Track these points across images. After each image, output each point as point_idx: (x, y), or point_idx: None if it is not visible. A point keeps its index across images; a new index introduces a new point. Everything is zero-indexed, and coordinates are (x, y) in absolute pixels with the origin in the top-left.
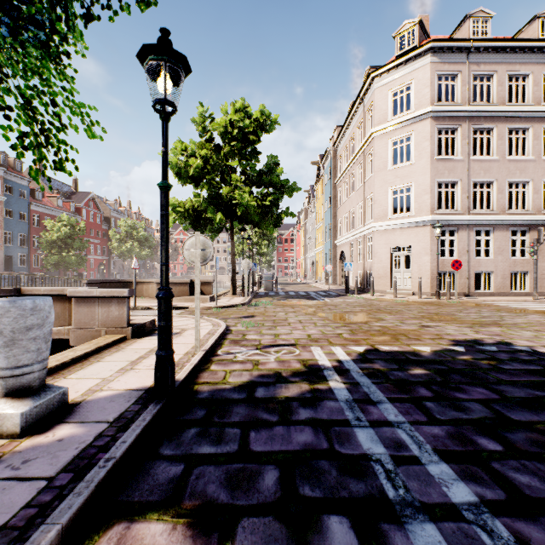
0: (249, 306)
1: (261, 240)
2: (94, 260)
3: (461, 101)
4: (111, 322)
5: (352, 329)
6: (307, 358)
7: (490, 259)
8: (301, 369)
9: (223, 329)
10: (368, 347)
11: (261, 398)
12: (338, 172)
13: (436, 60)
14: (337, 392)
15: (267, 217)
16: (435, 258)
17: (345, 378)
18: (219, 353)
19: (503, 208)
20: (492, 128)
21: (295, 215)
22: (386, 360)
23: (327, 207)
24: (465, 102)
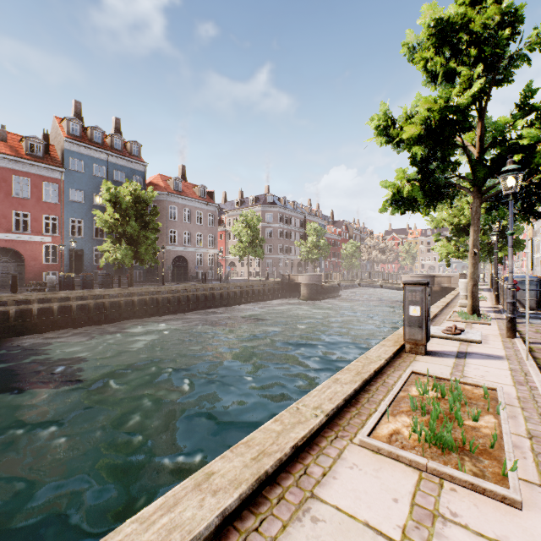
0: None
1: None
2: None
3: None
4: None
5: None
6: None
7: None
8: None
9: None
10: None
11: None
12: None
13: None
14: None
15: None
16: None
17: None
18: None
19: None
20: None
21: None
22: None
23: None
24: None
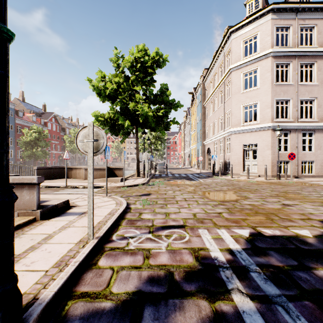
0: (148, 185)
1: (156, 141)
2: (55, 154)
3: (292, 45)
4: (23, 205)
5: (228, 208)
6: (198, 247)
7: (312, 152)
8: (194, 265)
9: (123, 209)
10: (250, 229)
11: None
12: (206, 97)
13: (275, 17)
14: None
15: (160, 124)
16: (274, 152)
17: (248, 286)
18: (113, 238)
19: (321, 117)
20: (313, 63)
21: (179, 123)
22: (278, 251)
23: (198, 120)
24: (295, 46)
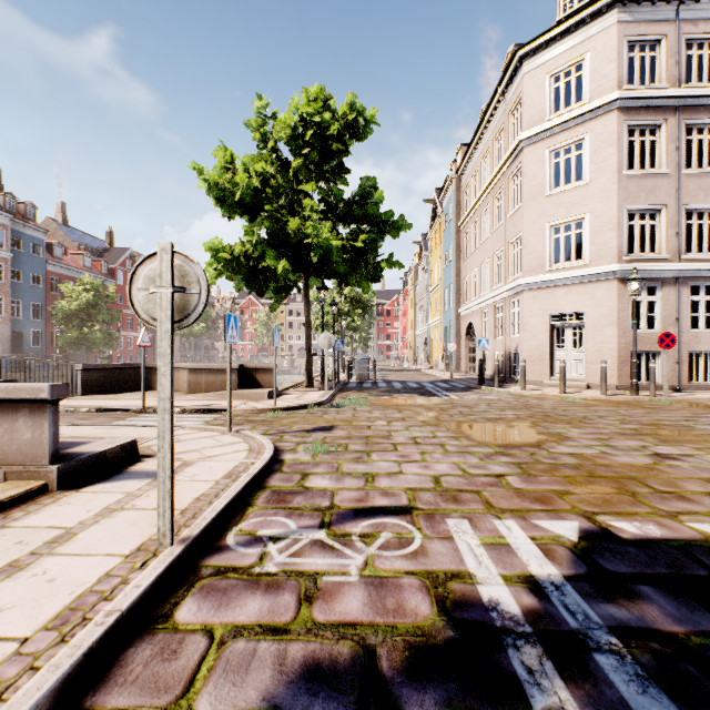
0: (329, 408)
1: (352, 309)
2: (133, 338)
3: (667, 82)
4: (18, 454)
5: (520, 463)
6: (446, 571)
7: None
8: (433, 628)
9: (262, 465)
10: (582, 521)
11: None
12: (463, 210)
13: (626, 18)
14: None
15: (360, 268)
16: (624, 331)
17: (593, 702)
18: (227, 542)
19: None
20: None
21: (402, 265)
22: (664, 585)
23: (447, 261)
24: (673, 83)
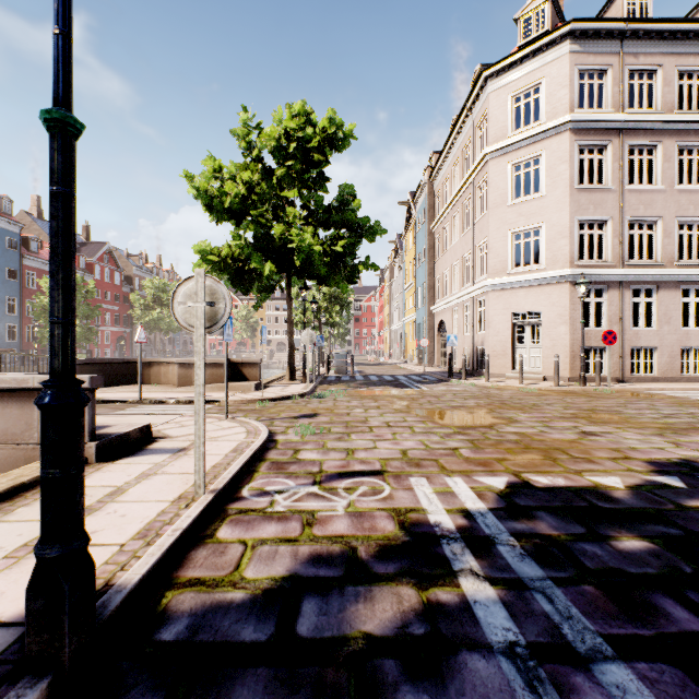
0: (312, 398)
1: (331, 306)
2: (110, 332)
3: (613, 107)
4: None
5: (472, 440)
6: (406, 507)
7: (653, 330)
8: (395, 536)
9: (261, 442)
10: (510, 477)
11: (309, 644)
12: (436, 213)
13: (577, 48)
14: (484, 618)
15: (339, 270)
16: (576, 328)
17: (490, 566)
18: (243, 494)
19: (671, 258)
20: (655, 145)
21: (377, 267)
22: (555, 511)
23: (420, 261)
24: (617, 109)
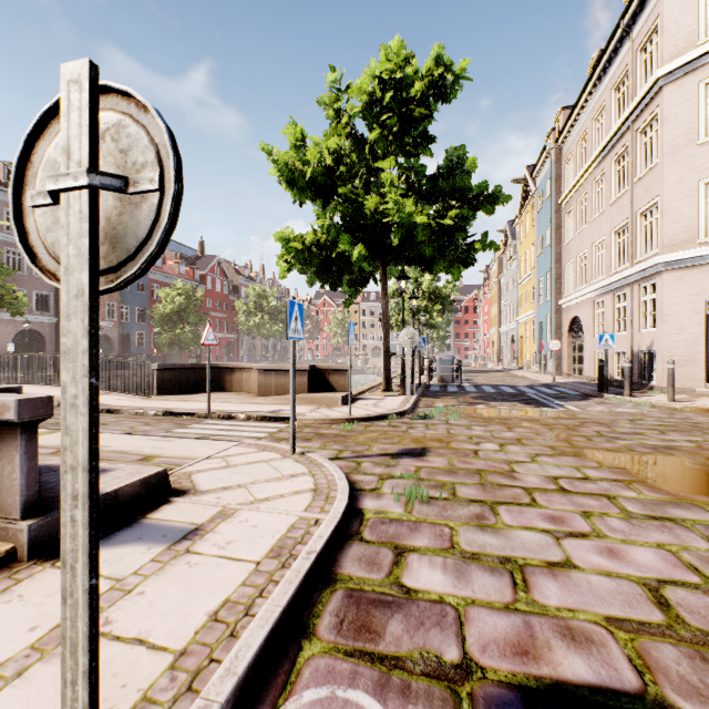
0: (414, 419)
1: (431, 305)
2: (220, 338)
3: None
4: None
5: None
6: None
7: None
8: None
9: (331, 529)
10: None
11: None
12: (565, 184)
13: None
14: None
15: (447, 251)
16: None
17: None
18: None
19: None
20: None
21: (498, 247)
22: None
23: (542, 246)
24: None
